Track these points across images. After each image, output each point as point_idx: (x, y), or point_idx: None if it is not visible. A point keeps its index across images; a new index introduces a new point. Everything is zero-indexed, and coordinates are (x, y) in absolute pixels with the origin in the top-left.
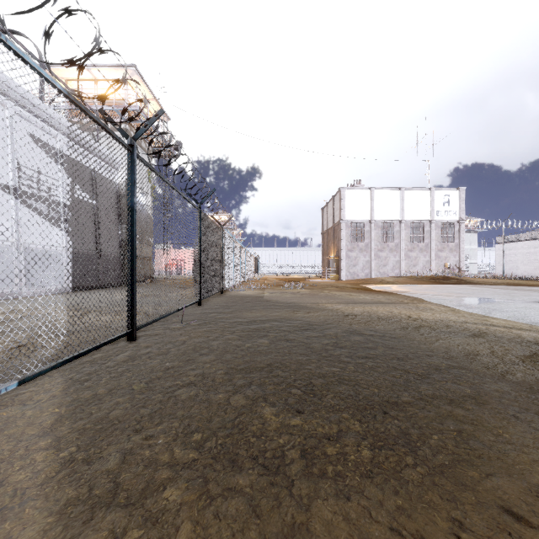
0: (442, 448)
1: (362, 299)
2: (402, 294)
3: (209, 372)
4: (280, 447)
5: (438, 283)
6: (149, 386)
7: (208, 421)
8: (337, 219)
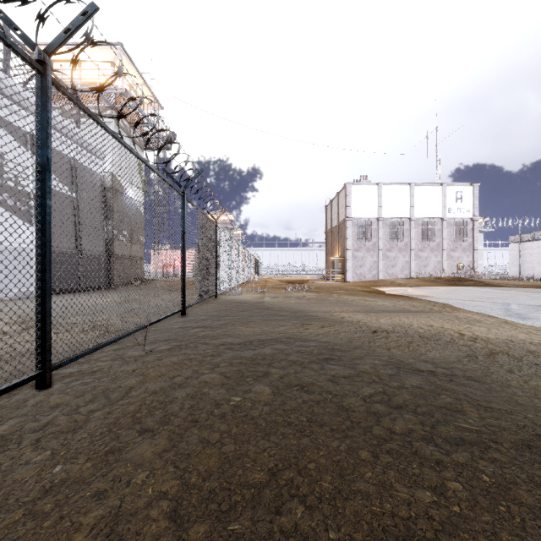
0: None
1: (382, 306)
2: (424, 299)
3: (134, 507)
4: None
5: (454, 285)
6: None
7: None
8: (342, 217)
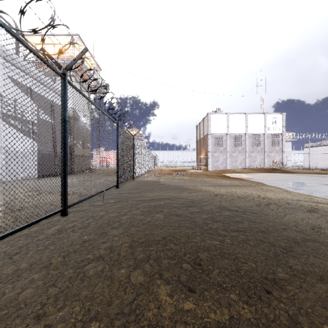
0: None
1: (224, 183)
2: (249, 180)
3: (116, 245)
4: None
5: (270, 172)
6: (65, 260)
7: (108, 304)
8: (206, 132)
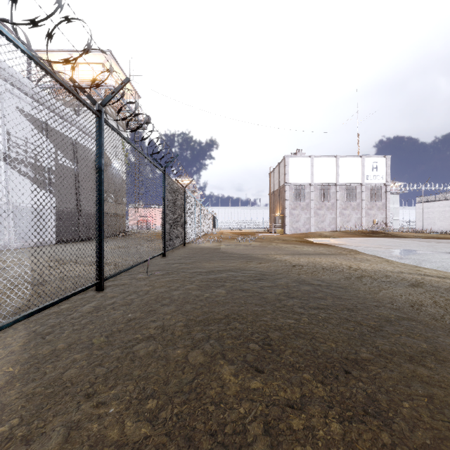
0: (418, 420)
1: (306, 251)
2: (339, 246)
3: (169, 324)
4: (240, 419)
5: (368, 236)
6: (109, 340)
7: (164, 383)
8: (282, 182)
